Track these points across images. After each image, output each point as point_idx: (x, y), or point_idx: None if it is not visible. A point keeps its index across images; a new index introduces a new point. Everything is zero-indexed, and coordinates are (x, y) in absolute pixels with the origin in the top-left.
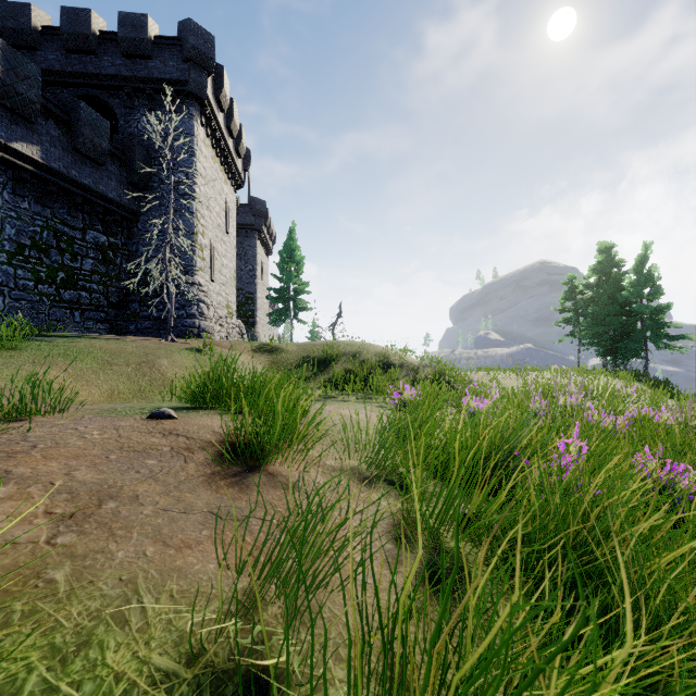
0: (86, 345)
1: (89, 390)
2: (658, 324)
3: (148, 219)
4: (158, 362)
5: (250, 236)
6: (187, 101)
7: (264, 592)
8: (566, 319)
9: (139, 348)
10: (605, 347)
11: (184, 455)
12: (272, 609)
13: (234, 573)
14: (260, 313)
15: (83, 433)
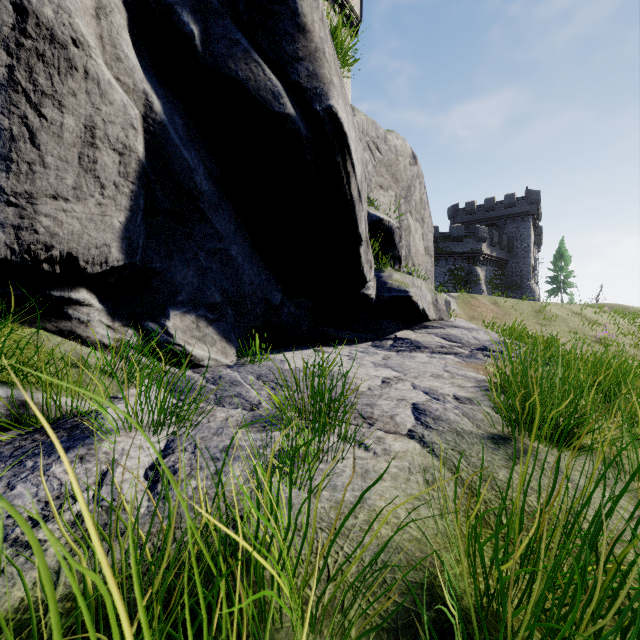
0: None
1: None
2: None
3: (512, 262)
4: None
5: None
6: (528, 217)
7: None
8: None
9: None
10: None
11: None
12: None
13: None
14: None
15: None
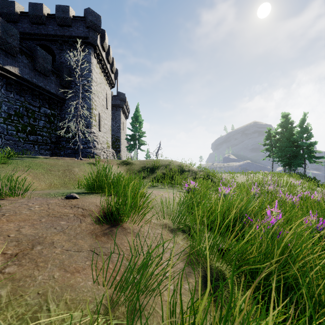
0: (39, 161)
1: (40, 183)
2: (310, 151)
3: (69, 102)
4: (73, 169)
5: (118, 110)
6: (88, 46)
7: (118, 298)
8: (266, 149)
9: (65, 163)
10: (285, 162)
11: (80, 218)
12: (121, 308)
13: (101, 287)
14: (122, 146)
15: (30, 207)
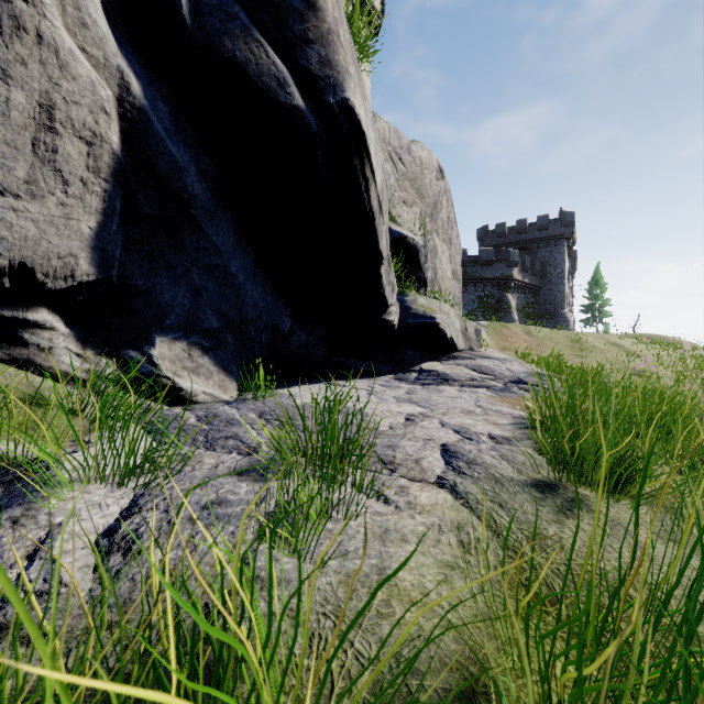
0: None
1: None
2: None
3: (545, 289)
4: None
5: None
6: (562, 240)
7: None
8: None
9: None
10: None
11: None
12: None
13: None
14: None
15: None
